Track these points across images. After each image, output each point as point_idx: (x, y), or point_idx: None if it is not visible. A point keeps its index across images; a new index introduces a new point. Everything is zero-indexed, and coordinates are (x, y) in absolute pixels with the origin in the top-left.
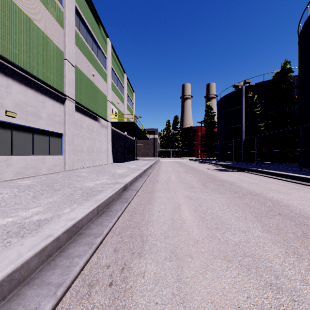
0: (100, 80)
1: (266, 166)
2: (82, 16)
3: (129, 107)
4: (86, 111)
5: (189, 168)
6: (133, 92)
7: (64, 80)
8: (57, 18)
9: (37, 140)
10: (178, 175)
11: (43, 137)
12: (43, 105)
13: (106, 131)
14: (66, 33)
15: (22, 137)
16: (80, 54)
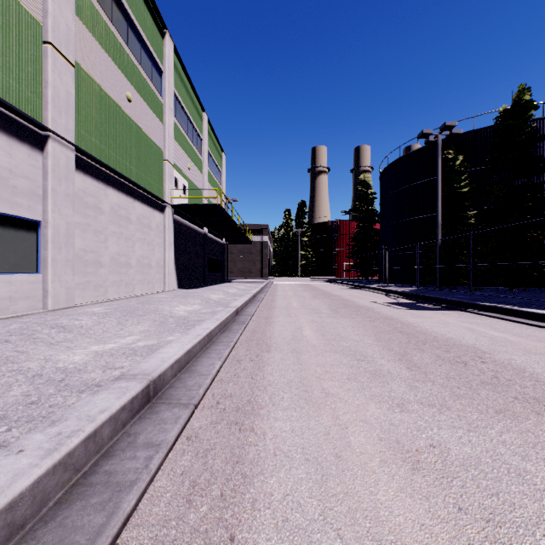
0: (146, 113)
1: (496, 297)
2: None
3: (212, 179)
4: (111, 175)
5: (336, 302)
6: (222, 153)
7: (44, 93)
8: None
9: None
10: (317, 321)
11: None
12: None
13: (161, 222)
14: None
15: None
16: (92, 43)
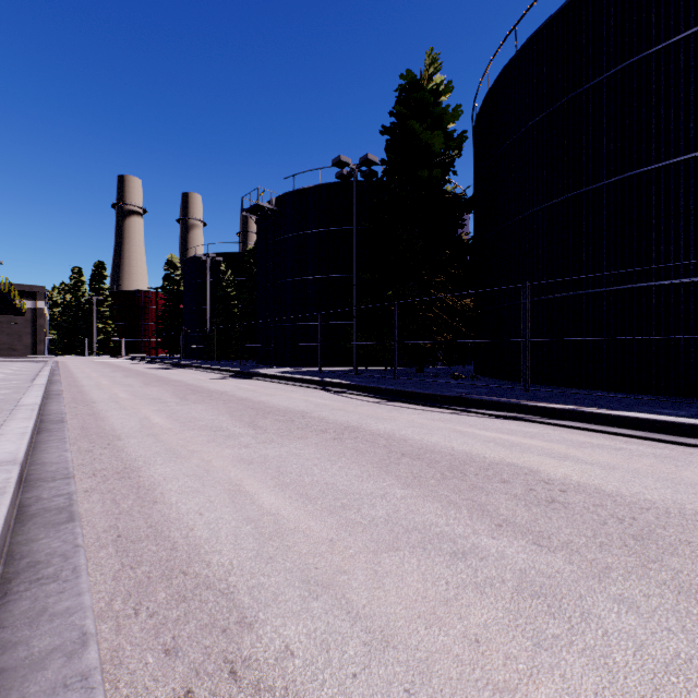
0: None
1: (223, 364)
2: None
3: None
4: None
5: (120, 369)
6: None
7: None
8: None
9: None
10: (101, 373)
11: None
12: None
13: None
14: None
15: None
16: None
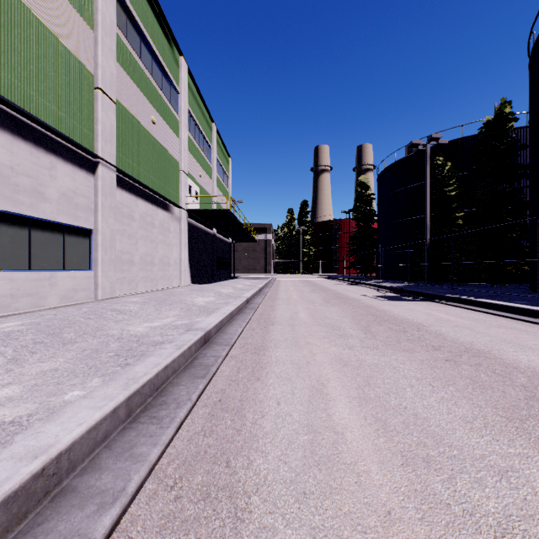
0: (166, 132)
1: (472, 291)
2: (132, 10)
3: (220, 184)
4: (140, 188)
5: (330, 295)
6: (229, 158)
7: (95, 128)
8: (81, 9)
9: (38, 242)
10: (311, 308)
11: (51, 236)
12: (51, 174)
13: (178, 225)
14: (99, 39)
15: (6, 236)
16: (127, 80)
